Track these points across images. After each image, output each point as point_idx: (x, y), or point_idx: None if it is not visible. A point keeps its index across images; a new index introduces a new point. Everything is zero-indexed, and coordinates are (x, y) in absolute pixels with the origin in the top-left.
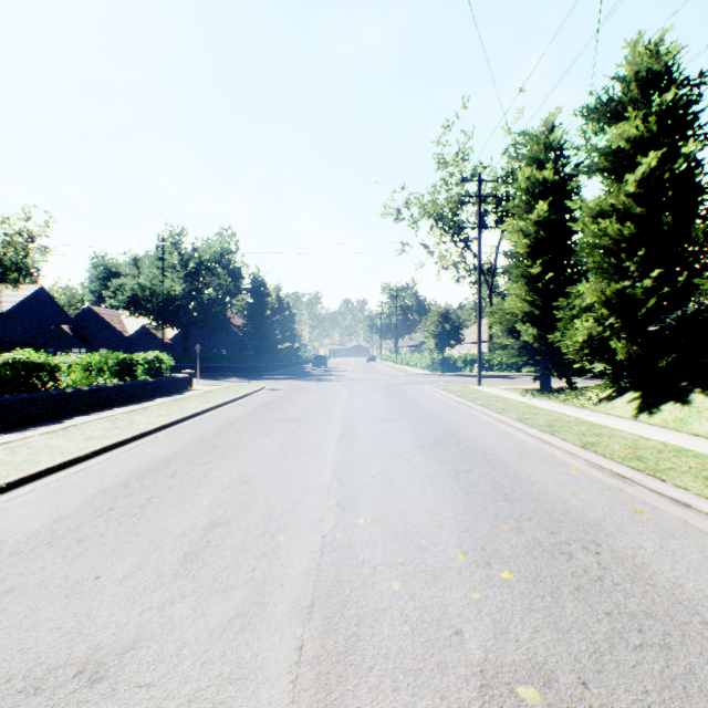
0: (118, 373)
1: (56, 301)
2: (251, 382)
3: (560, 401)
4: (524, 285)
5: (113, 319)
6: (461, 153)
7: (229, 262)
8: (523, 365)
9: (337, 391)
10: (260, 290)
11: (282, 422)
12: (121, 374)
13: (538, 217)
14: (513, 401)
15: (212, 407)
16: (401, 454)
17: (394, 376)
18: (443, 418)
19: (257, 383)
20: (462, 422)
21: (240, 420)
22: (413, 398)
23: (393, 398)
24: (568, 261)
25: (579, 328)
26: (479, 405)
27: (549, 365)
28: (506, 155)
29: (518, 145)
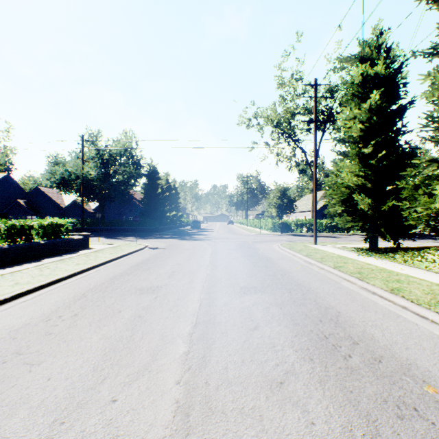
0: (7, 237)
1: (19, 184)
2: (141, 240)
3: (399, 261)
4: (357, 164)
5: (55, 195)
6: (296, 74)
7: (132, 156)
8: (338, 227)
9: (204, 249)
10: (153, 175)
11: (138, 292)
12: (10, 238)
13: (369, 106)
14: (359, 261)
15: (83, 270)
16: (283, 381)
17: (247, 236)
18: (306, 286)
19: (144, 241)
20: (329, 292)
21: (95, 290)
22: (267, 258)
23: (250, 258)
24: (397, 141)
25: (438, 194)
26: (332, 267)
27: (382, 229)
28: (340, 59)
29: (337, 68)
